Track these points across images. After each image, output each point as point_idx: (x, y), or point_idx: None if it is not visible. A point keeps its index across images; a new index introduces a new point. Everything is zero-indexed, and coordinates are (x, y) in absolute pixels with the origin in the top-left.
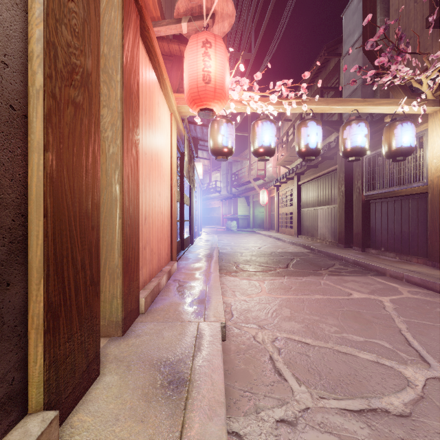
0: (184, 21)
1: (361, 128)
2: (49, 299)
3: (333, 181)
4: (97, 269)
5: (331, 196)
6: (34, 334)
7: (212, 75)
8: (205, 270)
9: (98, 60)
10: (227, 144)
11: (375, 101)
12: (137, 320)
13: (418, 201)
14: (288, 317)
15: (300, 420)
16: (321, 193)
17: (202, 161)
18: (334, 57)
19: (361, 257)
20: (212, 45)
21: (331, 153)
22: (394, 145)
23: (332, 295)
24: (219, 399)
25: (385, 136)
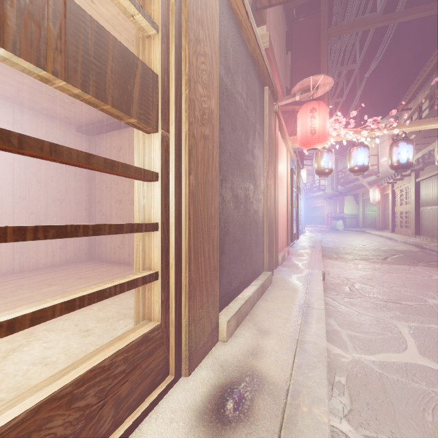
0: (297, 95)
1: None
2: (268, 242)
3: None
4: (273, 237)
5: None
6: (266, 250)
7: (317, 129)
8: (311, 253)
9: (273, 163)
10: (328, 166)
11: None
12: (278, 266)
13: None
14: (367, 279)
15: (355, 298)
16: None
17: (306, 167)
18: None
19: None
20: (316, 110)
21: None
22: None
23: (413, 275)
24: (320, 283)
25: None
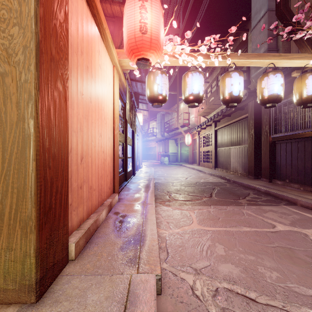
0: None
1: (278, 79)
2: None
3: (244, 127)
4: None
5: (242, 138)
6: None
7: (148, 27)
8: (142, 201)
9: None
10: (162, 92)
11: (288, 55)
12: (64, 270)
13: None
14: (223, 257)
15: None
16: (233, 136)
17: (142, 112)
18: (243, 31)
19: (271, 187)
20: None
21: (242, 105)
22: (305, 93)
23: (258, 227)
24: None
25: (296, 86)
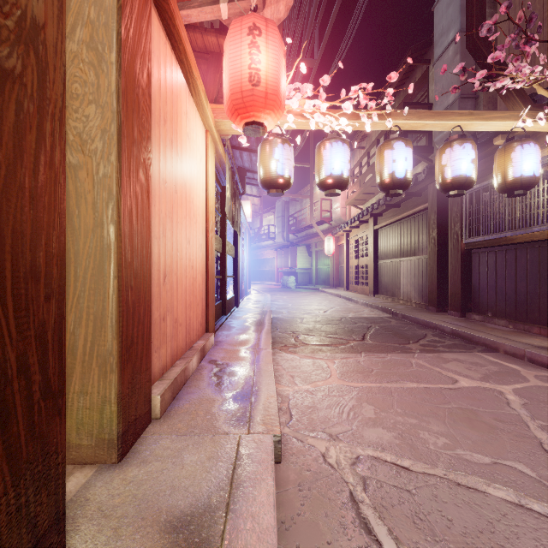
0: (223, 1)
1: (467, 151)
2: None
3: (421, 225)
4: (60, 369)
5: (418, 244)
6: None
7: (262, 75)
8: (253, 345)
9: (62, 9)
10: (284, 172)
11: (484, 114)
12: (147, 430)
13: (540, 250)
14: (372, 420)
15: None
16: (405, 240)
17: (251, 200)
18: (421, 64)
19: (461, 325)
20: (261, 32)
21: (418, 188)
22: (511, 174)
23: (430, 382)
24: None
25: (498, 162)
